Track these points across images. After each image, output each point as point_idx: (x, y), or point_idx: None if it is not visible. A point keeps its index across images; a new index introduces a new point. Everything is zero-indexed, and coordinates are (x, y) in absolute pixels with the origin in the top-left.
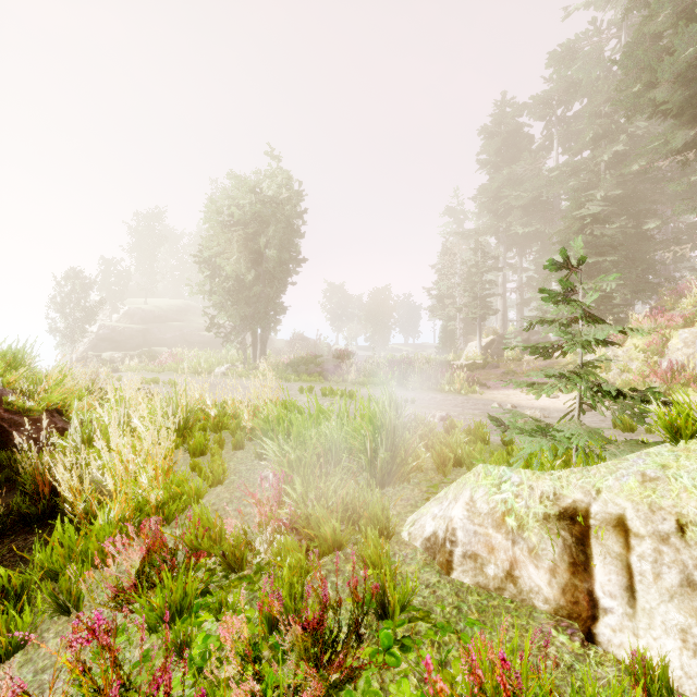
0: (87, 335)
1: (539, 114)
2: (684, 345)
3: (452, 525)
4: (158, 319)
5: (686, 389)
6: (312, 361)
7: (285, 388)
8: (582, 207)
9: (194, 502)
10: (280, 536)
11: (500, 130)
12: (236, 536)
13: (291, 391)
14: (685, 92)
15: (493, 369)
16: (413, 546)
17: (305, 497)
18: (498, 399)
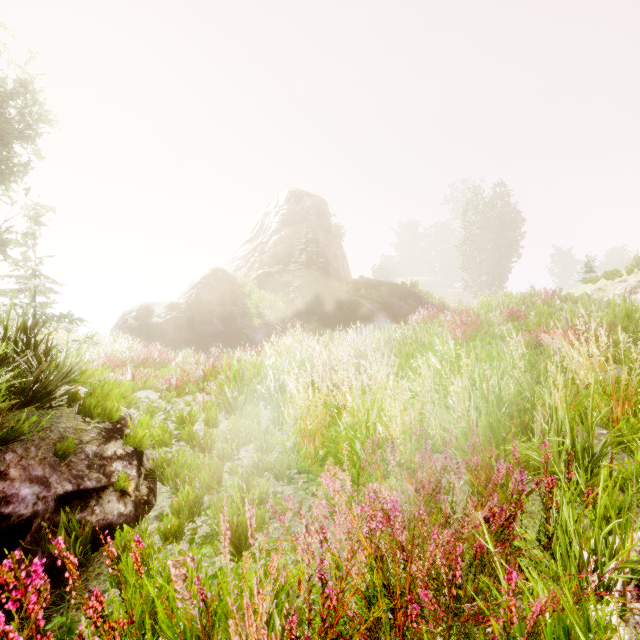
0: None
1: None
2: None
3: None
4: None
5: None
6: None
7: None
8: None
9: None
10: None
11: None
12: None
13: None
14: None
15: None
16: None
17: None
18: None
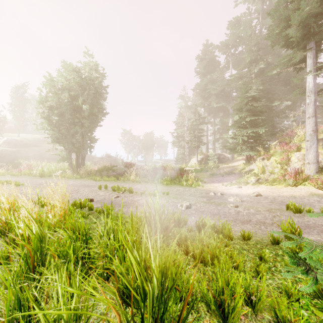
0: None
1: (224, 51)
2: (298, 160)
3: None
4: (25, 145)
5: (305, 183)
6: (110, 168)
7: (93, 185)
8: (246, 93)
9: None
10: None
11: (205, 57)
12: None
13: (95, 187)
14: (302, 32)
15: (205, 172)
16: None
17: None
18: (211, 189)
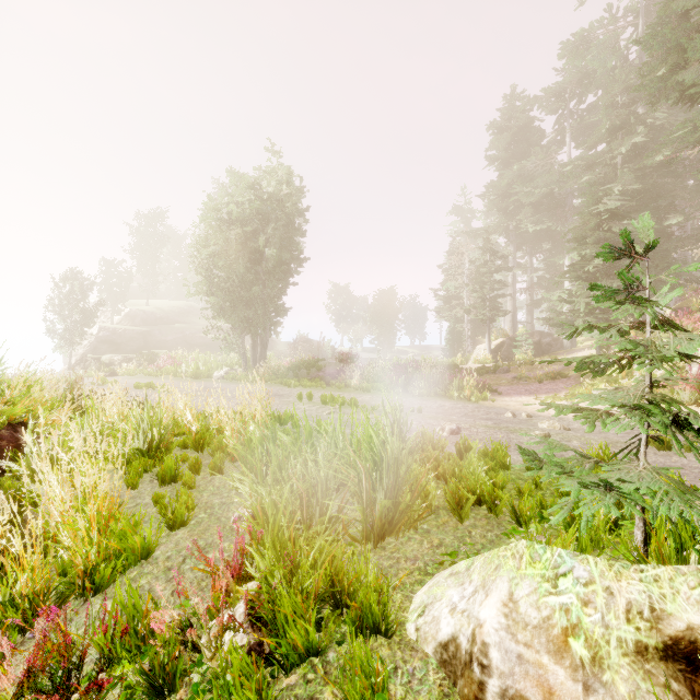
0: (87, 338)
1: (551, 108)
2: None
3: (482, 636)
4: (160, 321)
5: None
6: (313, 364)
7: (285, 394)
8: (598, 202)
9: (142, 557)
10: (233, 634)
11: (510, 124)
12: (168, 638)
13: (290, 397)
14: None
15: (504, 374)
16: (422, 652)
17: (270, 576)
18: (511, 407)
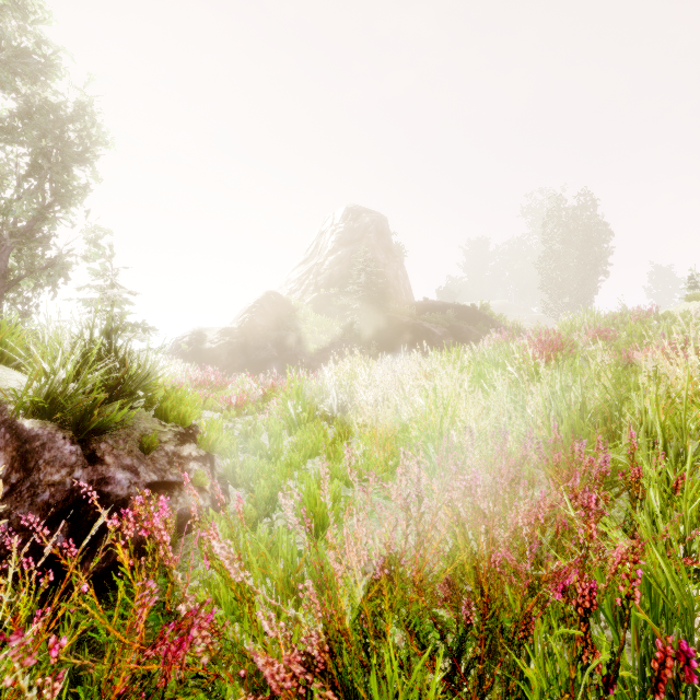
0: None
1: None
2: None
3: None
4: None
5: None
6: None
7: None
8: None
9: None
10: None
11: None
12: None
13: None
14: None
15: None
16: None
17: None
18: None
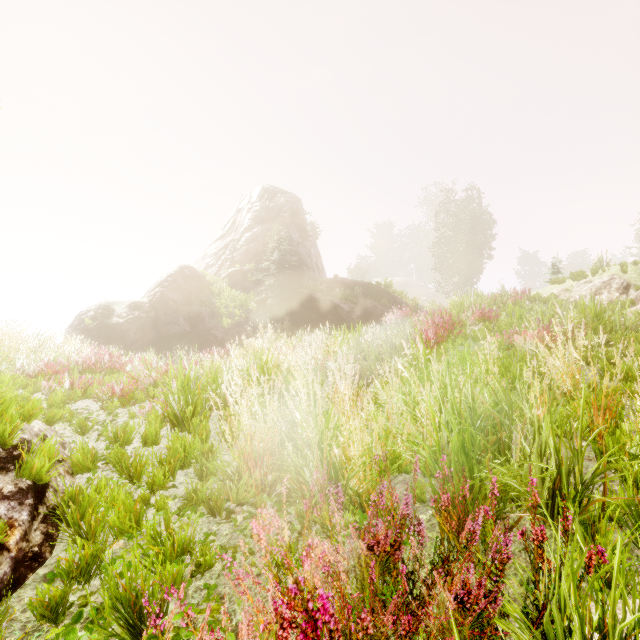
0: None
1: None
2: None
3: None
4: None
5: None
6: None
7: None
8: None
9: None
10: None
11: None
12: None
13: None
14: None
15: None
16: None
17: None
18: None
